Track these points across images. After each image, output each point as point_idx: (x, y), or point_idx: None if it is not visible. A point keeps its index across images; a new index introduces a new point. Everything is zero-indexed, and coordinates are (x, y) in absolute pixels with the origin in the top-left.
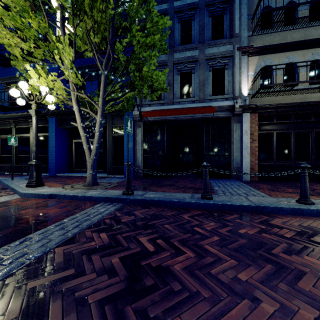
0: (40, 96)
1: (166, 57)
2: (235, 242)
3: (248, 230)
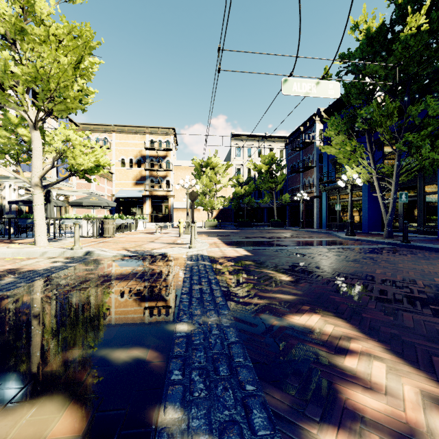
0: (353, 180)
1: None
2: (428, 257)
3: None
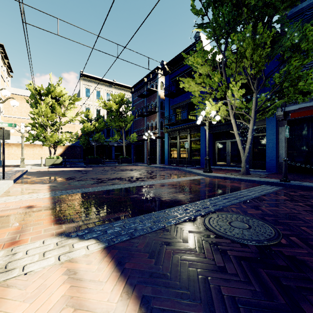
0: (211, 117)
1: None
2: None
3: None
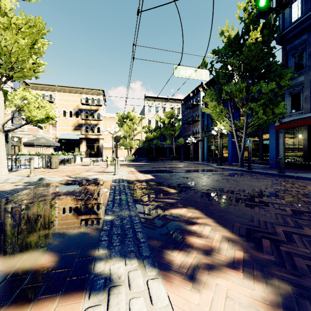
0: (221, 130)
1: (304, 77)
2: (258, 178)
3: (271, 178)
